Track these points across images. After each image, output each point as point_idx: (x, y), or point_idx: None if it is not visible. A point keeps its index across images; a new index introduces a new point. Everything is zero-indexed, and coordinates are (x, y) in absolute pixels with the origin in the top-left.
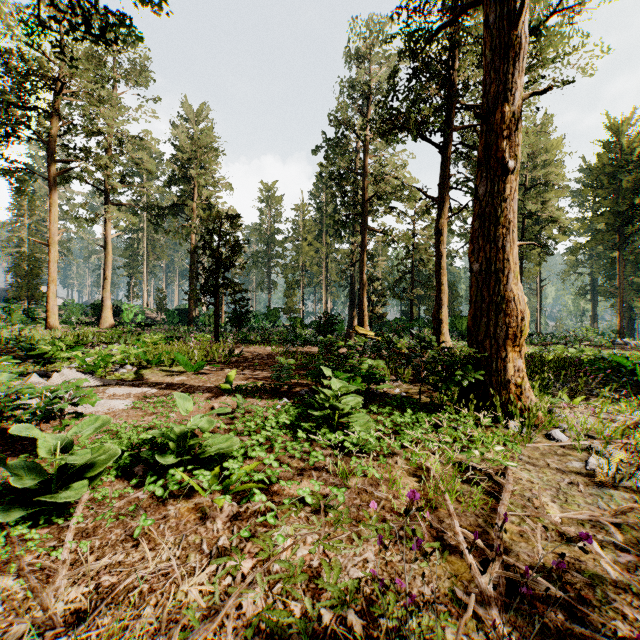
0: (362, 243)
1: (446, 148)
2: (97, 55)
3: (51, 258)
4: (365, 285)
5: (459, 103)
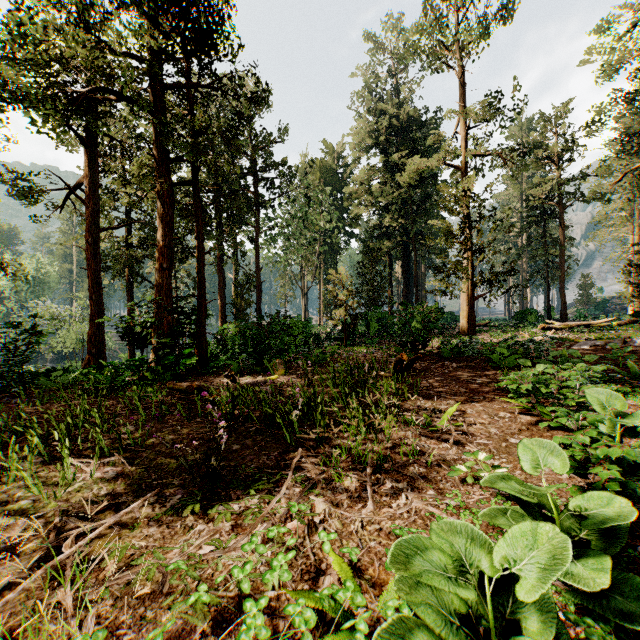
0: None
1: None
2: None
3: None
4: None
5: None
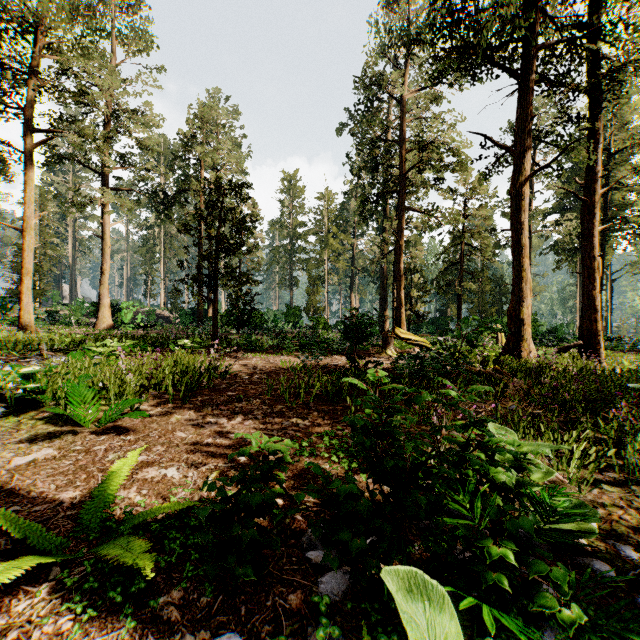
0: (399, 226)
1: (529, 75)
2: (82, 5)
3: (25, 246)
4: (402, 277)
5: (546, 13)
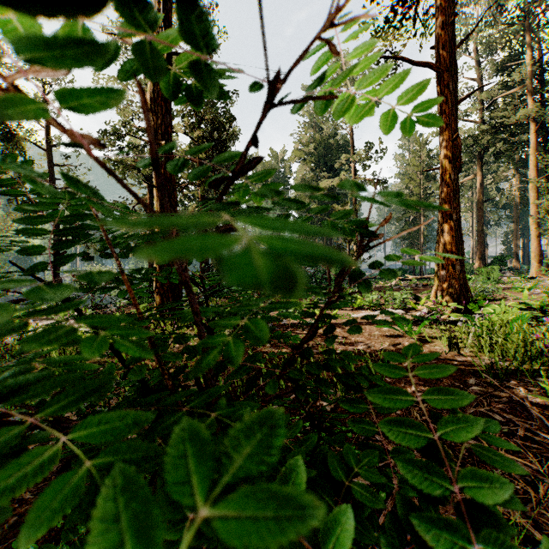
0: None
1: None
2: None
3: None
4: None
5: None
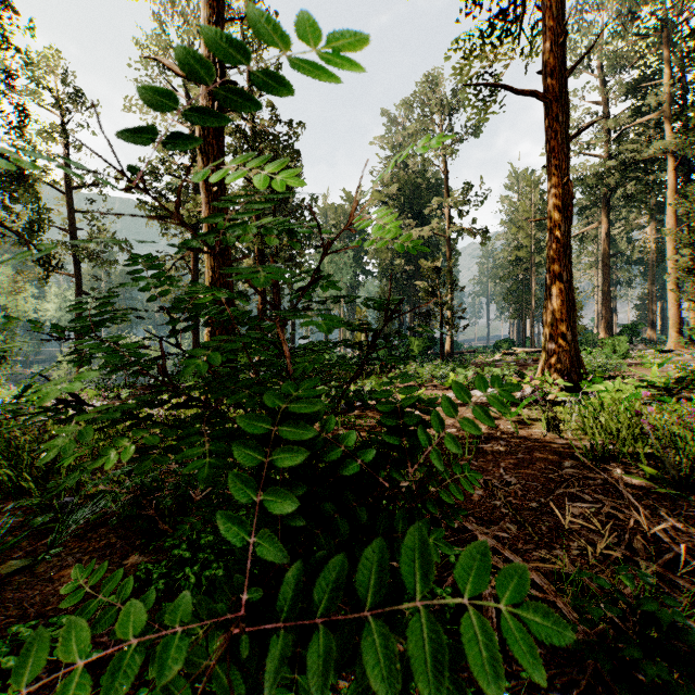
0: None
1: None
2: None
3: None
4: None
5: None
